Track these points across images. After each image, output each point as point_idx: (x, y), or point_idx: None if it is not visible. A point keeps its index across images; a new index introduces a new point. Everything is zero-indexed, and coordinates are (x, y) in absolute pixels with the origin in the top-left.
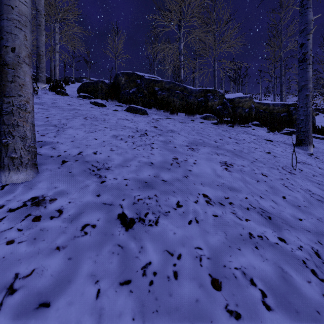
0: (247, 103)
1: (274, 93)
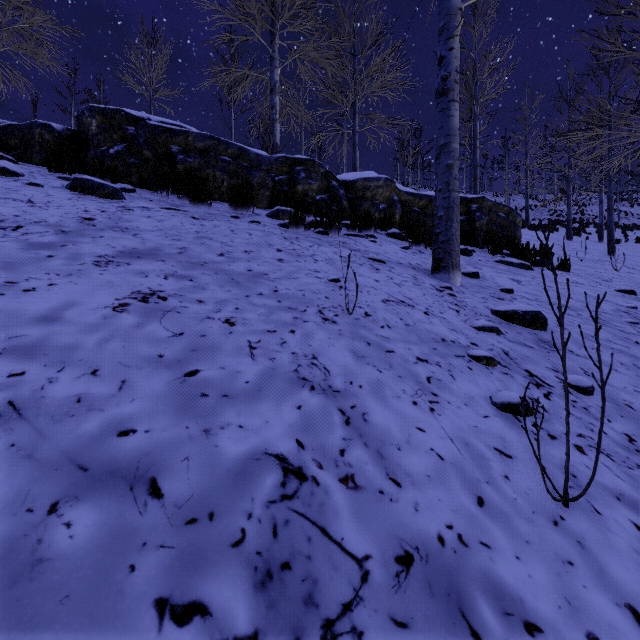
0: (382, 192)
1: (471, 185)
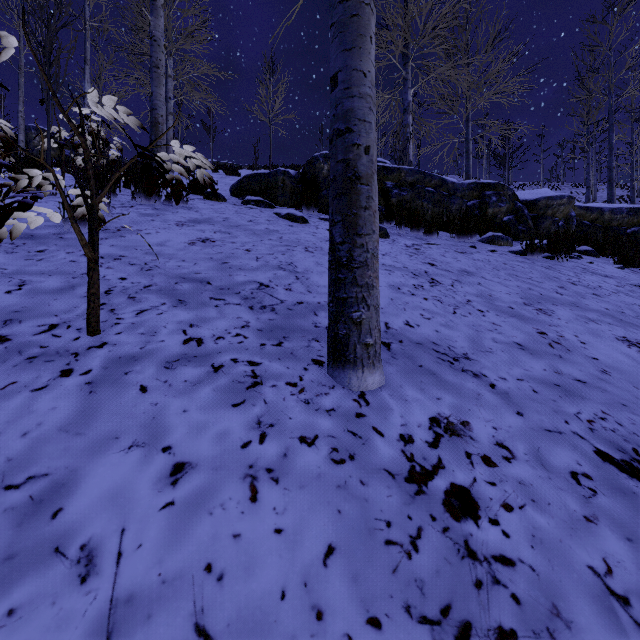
0: (564, 209)
1: (588, 185)
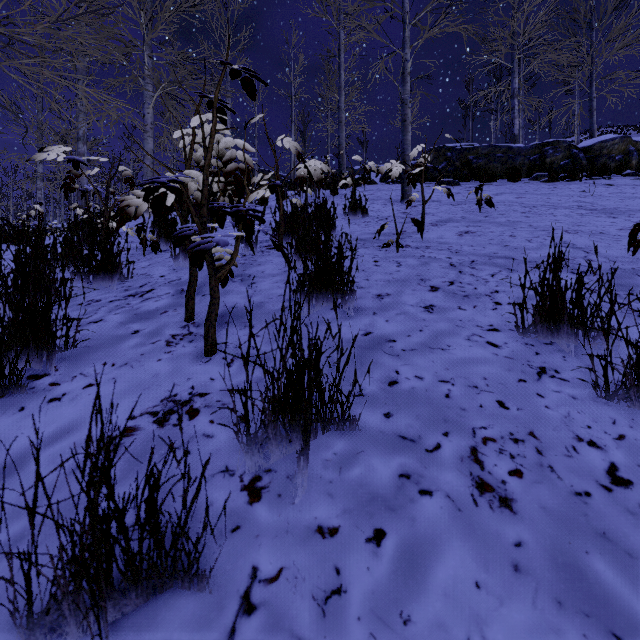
0: (618, 147)
1: None
